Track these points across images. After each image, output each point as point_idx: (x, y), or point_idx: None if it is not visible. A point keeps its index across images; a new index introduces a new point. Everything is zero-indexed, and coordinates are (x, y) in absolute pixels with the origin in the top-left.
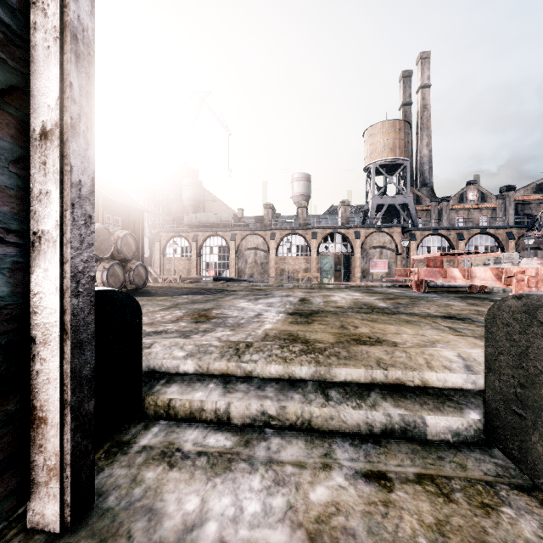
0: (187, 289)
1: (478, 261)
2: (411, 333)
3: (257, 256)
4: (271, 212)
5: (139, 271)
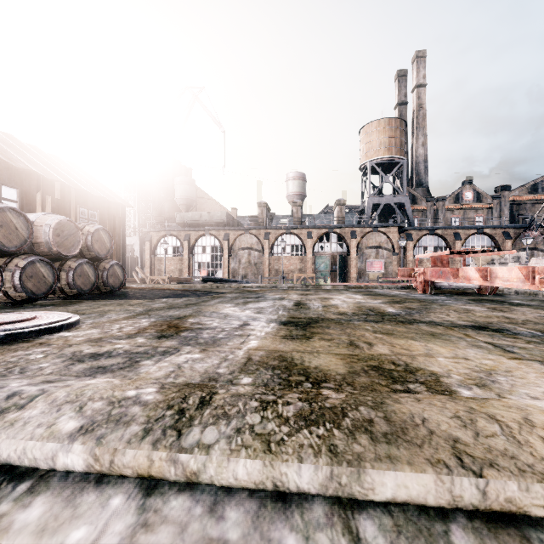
0: (170, 291)
1: (483, 261)
2: (447, 355)
3: (251, 256)
4: (265, 211)
5: (115, 271)
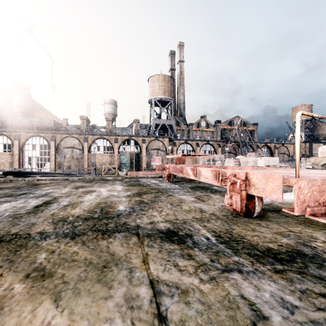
0: None
1: (205, 159)
2: None
3: (74, 153)
4: (85, 122)
5: None
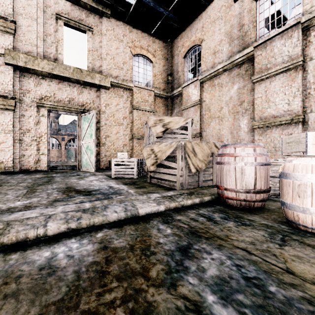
0: None
1: None
2: None
3: None
4: None
5: None
